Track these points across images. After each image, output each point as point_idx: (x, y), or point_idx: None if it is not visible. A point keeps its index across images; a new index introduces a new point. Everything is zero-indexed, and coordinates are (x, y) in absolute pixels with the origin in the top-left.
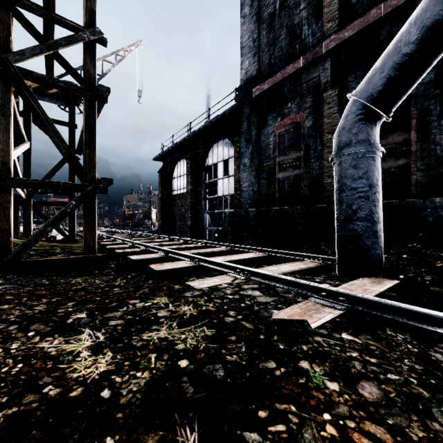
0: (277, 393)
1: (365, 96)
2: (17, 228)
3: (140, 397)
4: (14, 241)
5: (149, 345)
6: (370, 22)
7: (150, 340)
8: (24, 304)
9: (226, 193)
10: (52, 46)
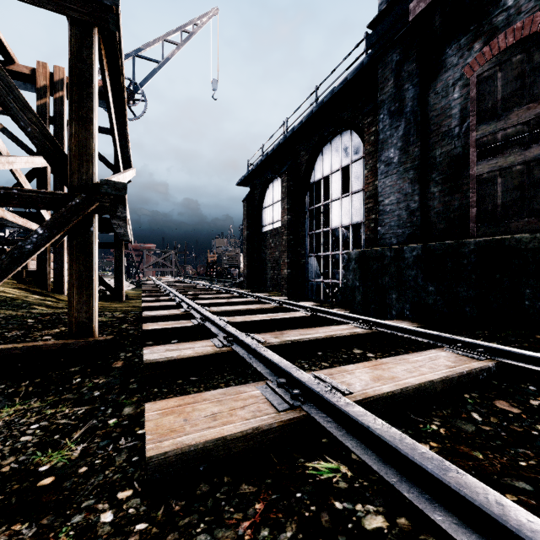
0: None
1: None
2: (46, 280)
3: None
4: (31, 298)
5: None
6: None
7: None
8: None
9: (347, 222)
10: None
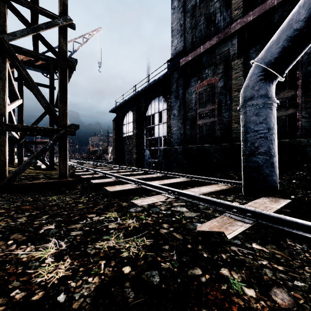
0: (204, 299)
1: (264, 62)
2: (13, 160)
3: (90, 302)
4: (11, 169)
5: (100, 252)
6: (267, 9)
7: (101, 249)
8: (11, 217)
9: (161, 135)
10: (36, 29)
